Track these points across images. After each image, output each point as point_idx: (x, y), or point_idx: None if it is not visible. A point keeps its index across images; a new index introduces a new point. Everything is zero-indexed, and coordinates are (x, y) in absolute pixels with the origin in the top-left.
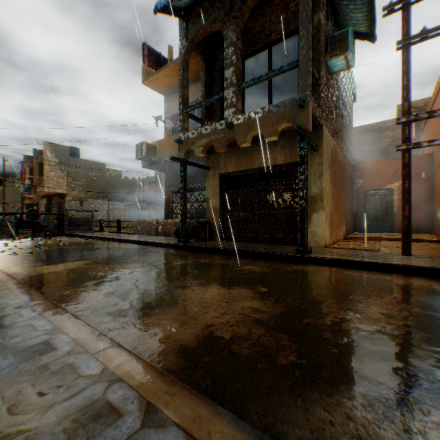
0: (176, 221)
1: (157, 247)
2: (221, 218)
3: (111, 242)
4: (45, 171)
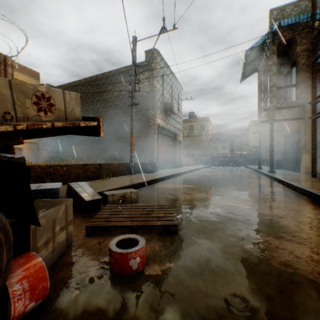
0: (275, 159)
1: (250, 170)
2: (283, 158)
3: (247, 168)
4: (249, 135)
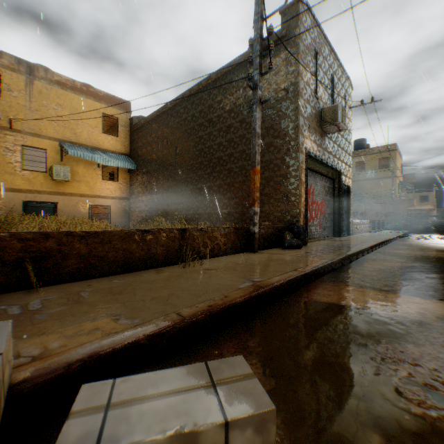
0: None
1: None
2: None
3: None
4: None
